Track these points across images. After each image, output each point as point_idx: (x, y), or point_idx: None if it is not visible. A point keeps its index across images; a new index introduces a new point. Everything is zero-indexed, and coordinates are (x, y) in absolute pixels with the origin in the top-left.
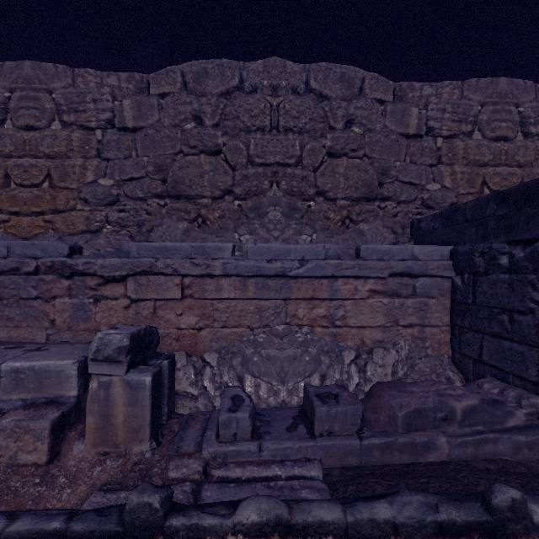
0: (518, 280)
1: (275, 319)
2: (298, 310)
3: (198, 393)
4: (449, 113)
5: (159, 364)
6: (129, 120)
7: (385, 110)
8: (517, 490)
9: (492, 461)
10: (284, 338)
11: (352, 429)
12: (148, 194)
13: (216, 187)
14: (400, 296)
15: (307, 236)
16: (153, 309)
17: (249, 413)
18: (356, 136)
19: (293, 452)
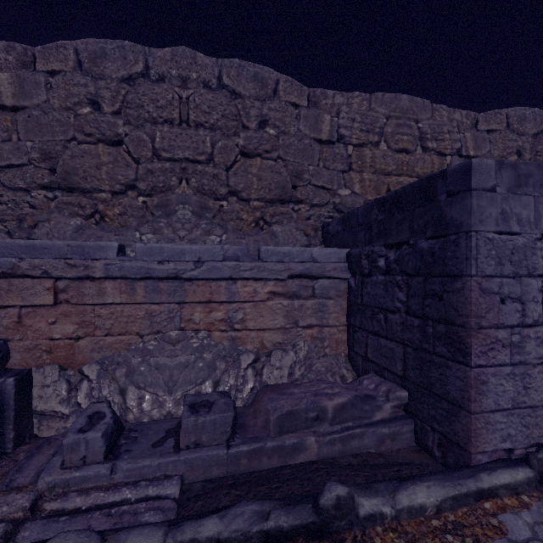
0: (390, 281)
1: (169, 324)
2: (194, 314)
3: (69, 412)
4: (358, 122)
5: (2, 382)
6: (7, 96)
7: (299, 114)
8: (345, 487)
9: (357, 455)
10: (177, 344)
11: (221, 437)
12: (32, 184)
13: (116, 180)
14: (300, 297)
15: (217, 236)
16: (18, 317)
17: (103, 432)
18: (270, 138)
19: (151, 470)
